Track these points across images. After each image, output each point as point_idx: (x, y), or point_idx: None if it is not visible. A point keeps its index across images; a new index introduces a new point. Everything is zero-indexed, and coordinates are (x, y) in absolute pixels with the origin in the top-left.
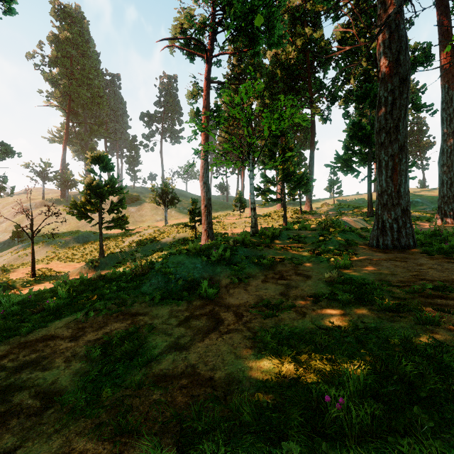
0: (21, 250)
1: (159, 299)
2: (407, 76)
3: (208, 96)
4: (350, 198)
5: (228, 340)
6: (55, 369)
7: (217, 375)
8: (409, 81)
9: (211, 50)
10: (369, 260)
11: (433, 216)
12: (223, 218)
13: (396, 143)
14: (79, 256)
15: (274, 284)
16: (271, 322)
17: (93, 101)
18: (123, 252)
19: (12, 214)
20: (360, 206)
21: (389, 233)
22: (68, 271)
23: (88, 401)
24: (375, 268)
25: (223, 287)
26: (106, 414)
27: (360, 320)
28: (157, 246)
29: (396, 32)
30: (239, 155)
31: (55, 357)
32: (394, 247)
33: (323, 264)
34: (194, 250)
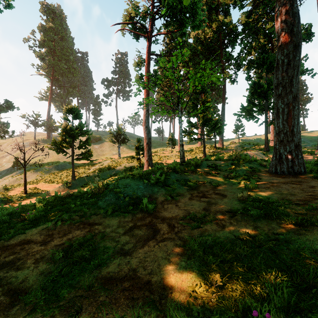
0: (18, 175)
1: (111, 212)
2: (299, 43)
3: (148, 65)
4: (251, 138)
5: (163, 247)
6: (26, 269)
7: (154, 279)
8: (301, 47)
9: (151, 31)
10: (271, 183)
11: (313, 150)
12: (160, 152)
13: (290, 94)
14: (58, 179)
15: (198, 201)
16: (197, 232)
17: (69, 71)
18: (88, 176)
19: (13, 150)
20: (258, 143)
21: (285, 162)
22: (50, 189)
23: (47, 300)
24: (276, 189)
25: (159, 203)
26: (59, 314)
27: (270, 232)
28: (113, 172)
29: (291, 10)
30: (171, 106)
31: (28, 258)
32: (289, 173)
33: (235, 186)
34: (138, 175)
